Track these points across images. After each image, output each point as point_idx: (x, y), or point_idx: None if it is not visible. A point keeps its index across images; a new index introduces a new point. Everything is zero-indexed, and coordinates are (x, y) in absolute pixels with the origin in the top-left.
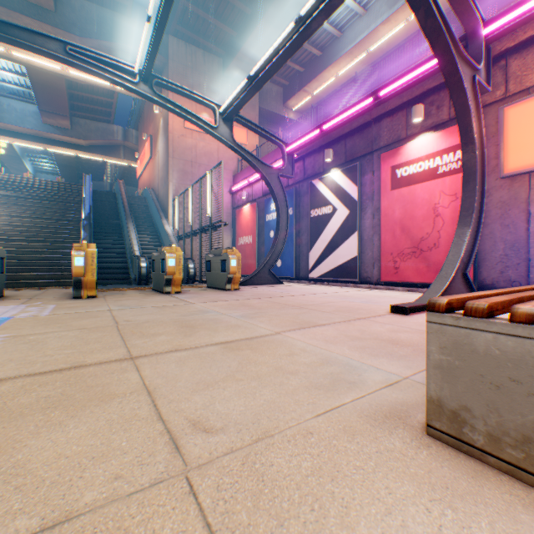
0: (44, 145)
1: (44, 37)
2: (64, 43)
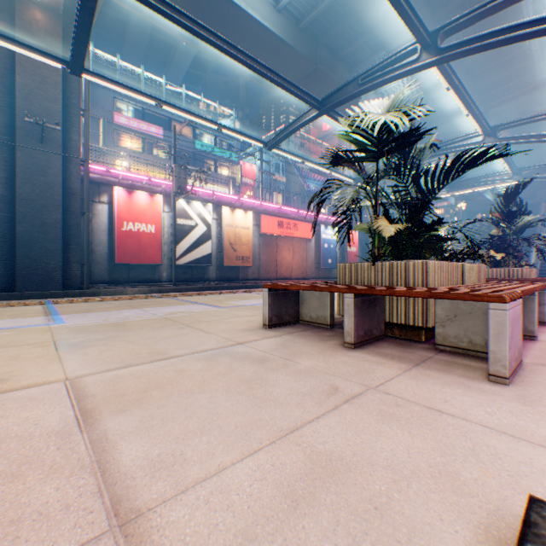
0: (492, 185)
1: (465, 181)
2: (473, 178)
